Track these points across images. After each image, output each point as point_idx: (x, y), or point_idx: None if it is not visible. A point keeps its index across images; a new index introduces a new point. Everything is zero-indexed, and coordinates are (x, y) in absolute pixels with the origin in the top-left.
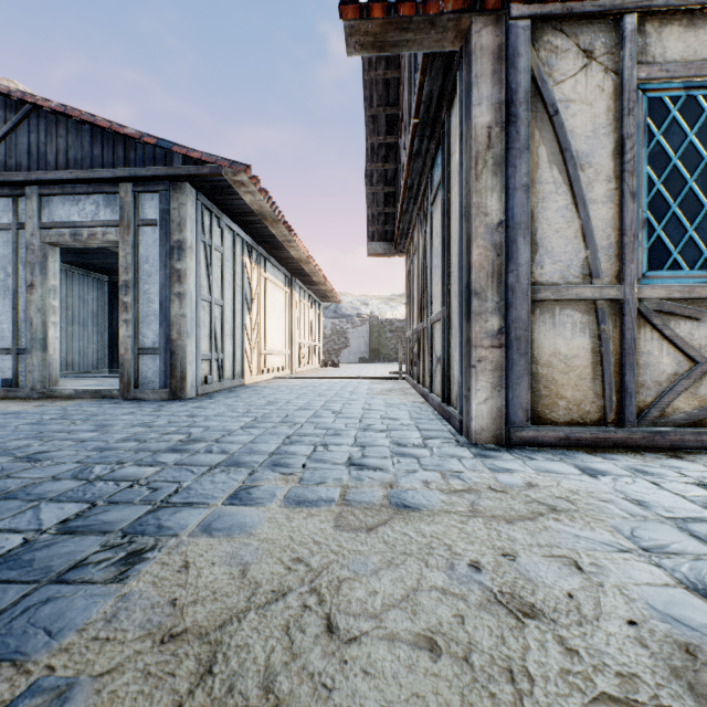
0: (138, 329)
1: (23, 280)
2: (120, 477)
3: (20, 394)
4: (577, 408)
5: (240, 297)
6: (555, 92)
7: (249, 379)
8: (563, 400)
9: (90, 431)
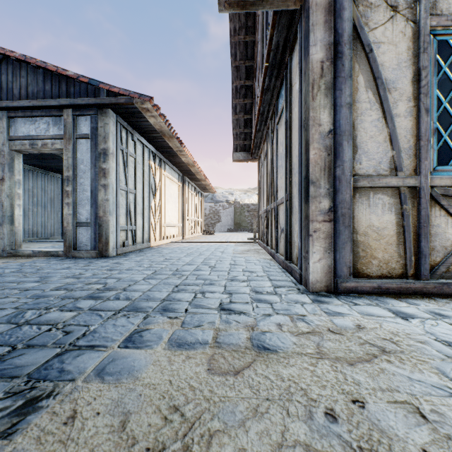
0: (76, 209)
1: None
2: (44, 321)
3: None
4: (386, 265)
5: (147, 188)
6: (370, 36)
7: (153, 243)
8: (376, 260)
9: (34, 281)
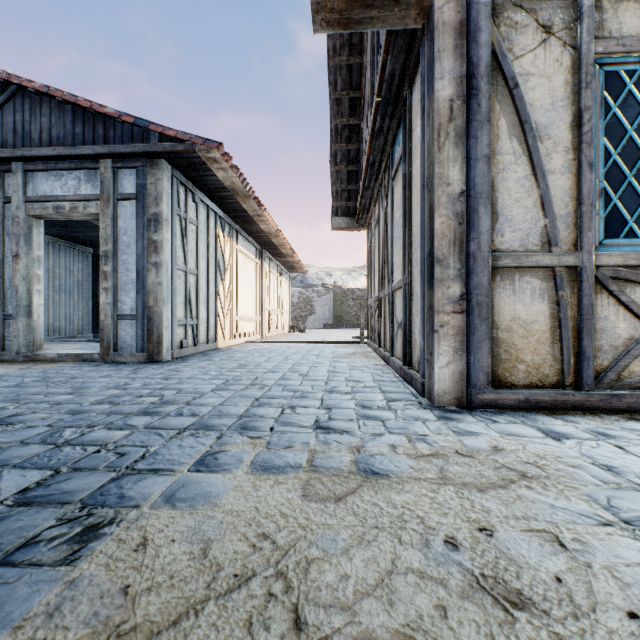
0: (117, 297)
1: (9, 250)
2: (89, 442)
3: (6, 358)
4: (536, 371)
5: (213, 267)
6: (514, 66)
7: (222, 343)
8: (523, 364)
9: (66, 393)
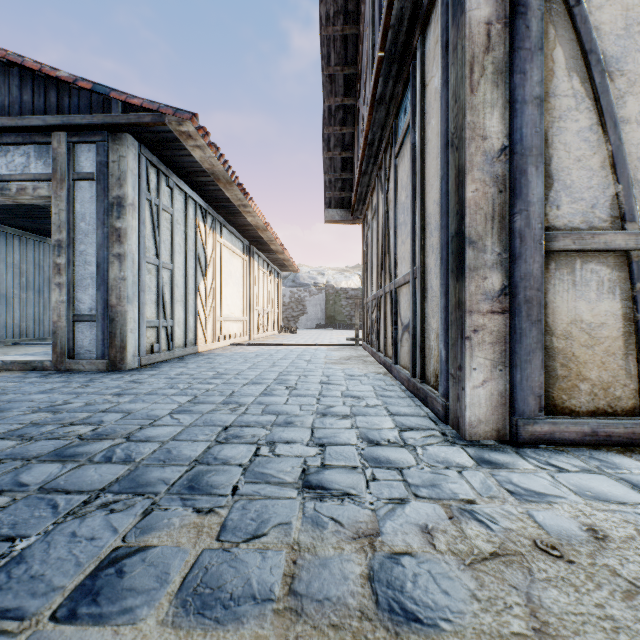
0: (73, 294)
1: None
2: None
3: None
4: (604, 392)
5: (193, 262)
6: None
7: (203, 346)
8: (586, 382)
9: None
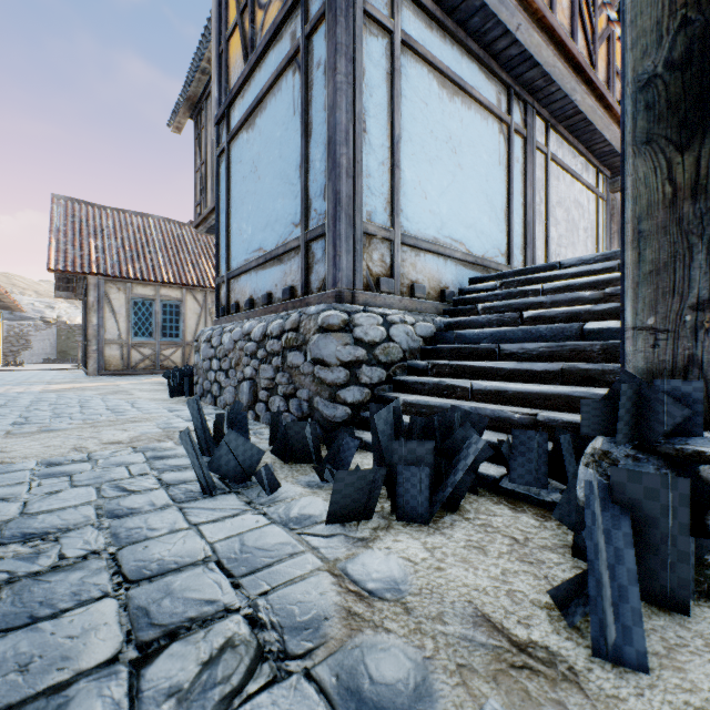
0: None
1: None
2: None
3: None
4: (117, 367)
5: None
6: (111, 296)
7: None
8: (114, 365)
9: None
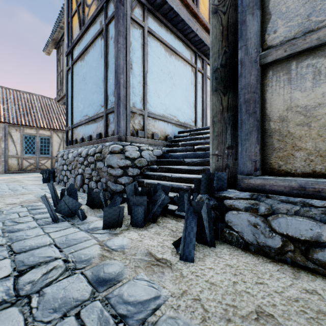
0: None
1: None
2: None
3: None
4: (15, 169)
5: None
6: (12, 133)
7: None
8: (13, 168)
9: None
